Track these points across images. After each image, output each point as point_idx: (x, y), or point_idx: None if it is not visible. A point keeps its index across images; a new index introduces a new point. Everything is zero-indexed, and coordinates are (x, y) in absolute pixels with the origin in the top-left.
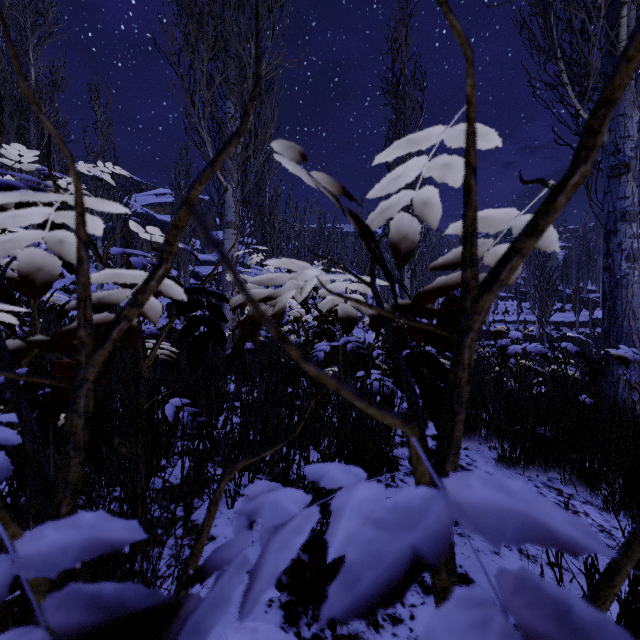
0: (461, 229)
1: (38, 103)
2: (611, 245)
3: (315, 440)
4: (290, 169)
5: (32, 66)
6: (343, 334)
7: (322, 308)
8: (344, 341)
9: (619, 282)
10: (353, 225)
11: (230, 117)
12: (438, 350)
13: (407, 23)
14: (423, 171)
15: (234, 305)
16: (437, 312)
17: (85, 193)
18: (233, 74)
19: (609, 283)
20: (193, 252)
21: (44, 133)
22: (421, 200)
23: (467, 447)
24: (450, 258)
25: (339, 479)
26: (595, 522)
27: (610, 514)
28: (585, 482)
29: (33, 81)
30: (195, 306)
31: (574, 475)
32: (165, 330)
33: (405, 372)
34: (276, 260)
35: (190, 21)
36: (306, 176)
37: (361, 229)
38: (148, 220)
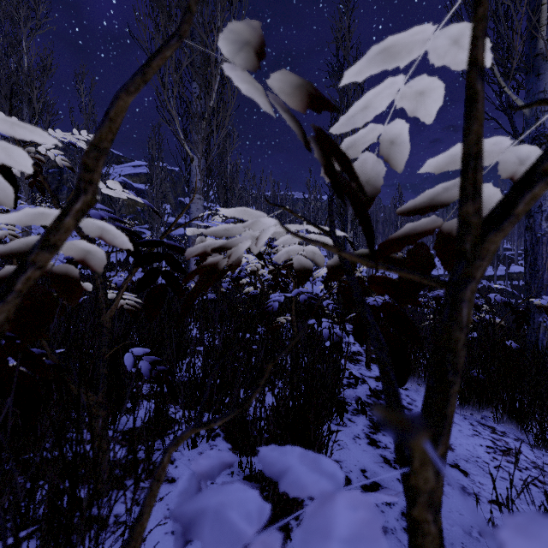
0: (438, 166)
1: (30, 86)
2: (532, 207)
3: (270, 385)
4: (243, 90)
5: (25, 54)
6: (296, 286)
7: (278, 260)
8: (297, 292)
9: (540, 240)
10: (318, 156)
11: (196, 96)
12: (401, 302)
13: (350, 16)
14: (396, 98)
15: (190, 257)
16: (401, 262)
17: (63, 159)
18: (198, 59)
19: (530, 241)
20: (153, 206)
21: (35, 112)
22: (388, 138)
23: (407, 387)
24: (421, 201)
25: (307, 481)
26: (528, 459)
27: (540, 451)
28: (516, 420)
29: (26, 67)
30: (154, 258)
31: (506, 414)
32: (126, 282)
33: (374, 328)
34: (231, 210)
35: (160, 11)
36: (262, 99)
37: (327, 160)
38: (126, 188)
